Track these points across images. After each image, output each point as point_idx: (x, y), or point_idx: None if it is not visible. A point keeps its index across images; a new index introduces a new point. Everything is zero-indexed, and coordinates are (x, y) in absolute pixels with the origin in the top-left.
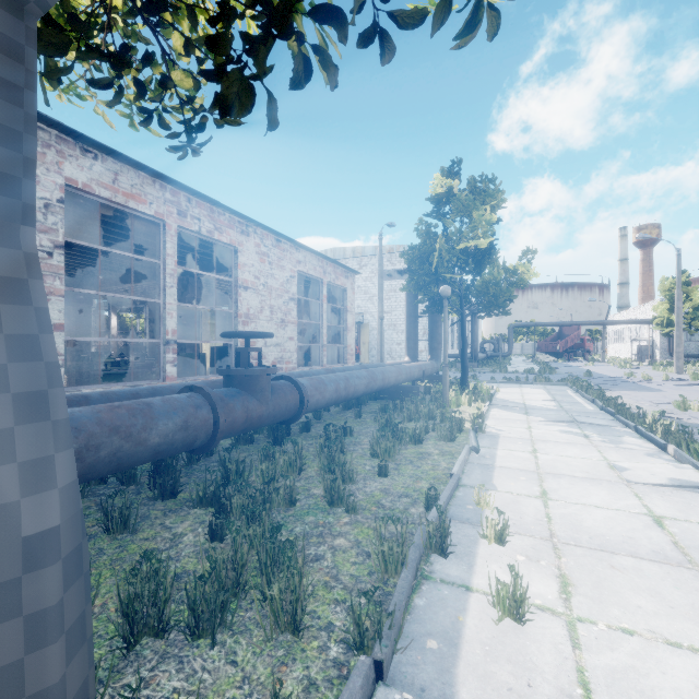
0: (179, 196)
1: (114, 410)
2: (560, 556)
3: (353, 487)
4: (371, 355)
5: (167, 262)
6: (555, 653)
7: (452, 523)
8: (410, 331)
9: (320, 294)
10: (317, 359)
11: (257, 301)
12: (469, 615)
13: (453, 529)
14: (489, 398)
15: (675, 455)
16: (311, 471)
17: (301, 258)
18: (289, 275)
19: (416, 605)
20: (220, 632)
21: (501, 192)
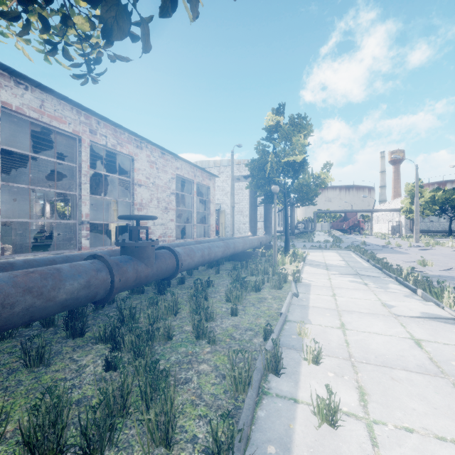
0: (91, 119)
1: (28, 274)
2: (357, 372)
3: (213, 324)
4: (226, 231)
5: (82, 166)
6: (360, 451)
7: (282, 349)
8: (251, 215)
9: (192, 190)
10: (190, 234)
11: (148, 195)
12: (297, 423)
13: (283, 354)
14: (303, 259)
15: (422, 296)
16: (184, 313)
17: (179, 165)
18: (171, 177)
19: (259, 416)
20: (107, 450)
21: (310, 126)
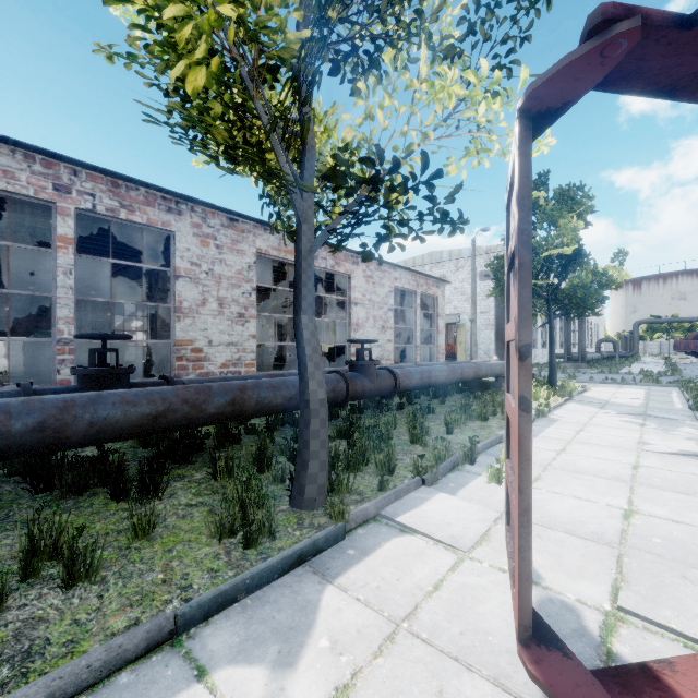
0: None
1: None
2: (545, 471)
3: (428, 438)
4: (468, 355)
5: None
6: None
7: (486, 456)
8: (498, 332)
9: (414, 303)
10: (411, 358)
11: (364, 313)
12: (474, 481)
13: (485, 457)
14: (569, 393)
15: None
16: (402, 429)
17: (398, 275)
18: (388, 291)
19: (449, 476)
20: (357, 473)
21: (591, 198)
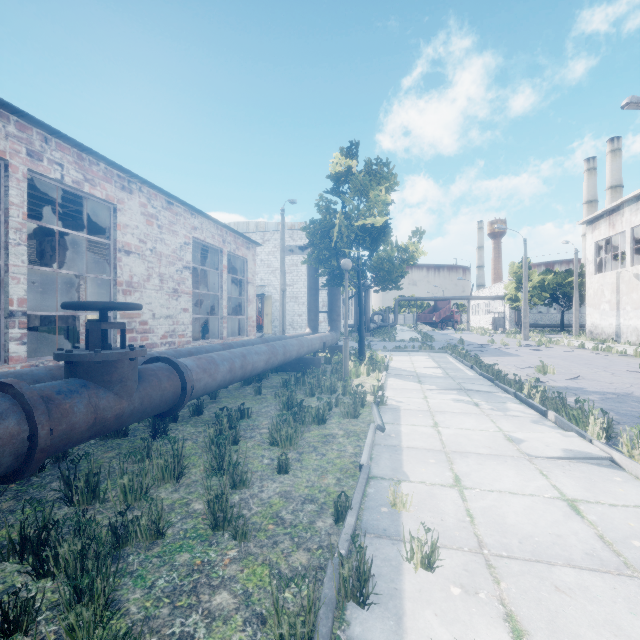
0: (30, 132)
1: None
2: (498, 579)
3: (246, 494)
4: (274, 326)
5: (11, 213)
6: None
7: (368, 540)
8: (311, 303)
9: (219, 264)
10: (216, 332)
11: (142, 268)
12: None
13: (370, 550)
14: (386, 367)
15: (556, 422)
16: (196, 472)
17: (198, 224)
18: (183, 242)
19: None
20: None
21: (394, 176)
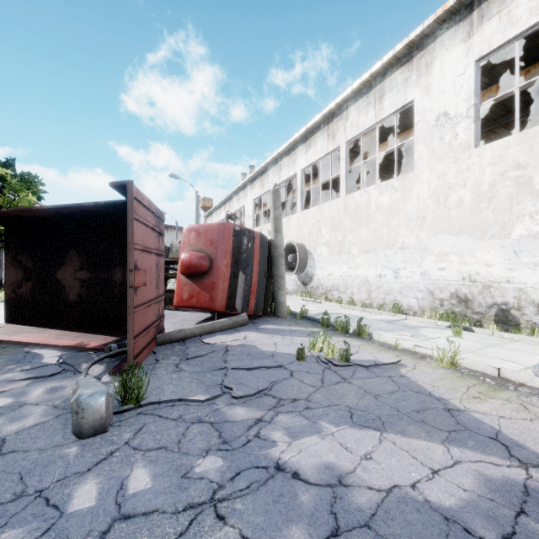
0: None
1: None
2: None
3: None
4: None
5: None
6: None
7: None
8: None
9: None
10: None
11: None
12: None
13: None
14: None
15: None
16: None
17: None
18: None
19: None
20: None
21: (44, 184)
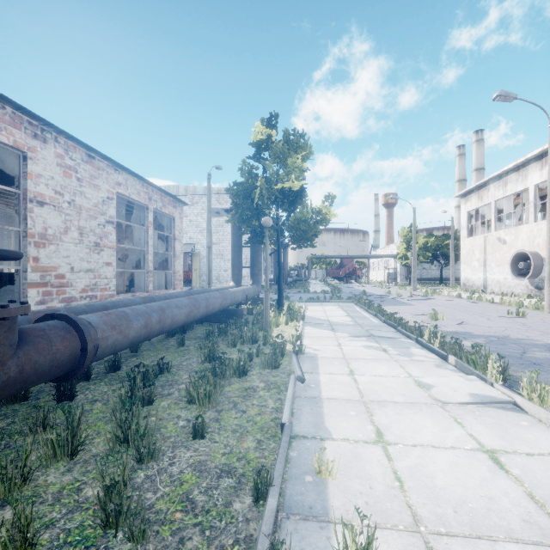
0: None
1: None
2: None
3: (154, 469)
4: (202, 280)
5: None
6: None
7: (292, 525)
8: (234, 259)
9: (145, 220)
10: (142, 285)
11: (59, 221)
12: None
13: (295, 540)
14: (302, 317)
15: (457, 365)
16: (99, 443)
17: (122, 180)
18: (106, 196)
19: None
20: None
21: (309, 146)
